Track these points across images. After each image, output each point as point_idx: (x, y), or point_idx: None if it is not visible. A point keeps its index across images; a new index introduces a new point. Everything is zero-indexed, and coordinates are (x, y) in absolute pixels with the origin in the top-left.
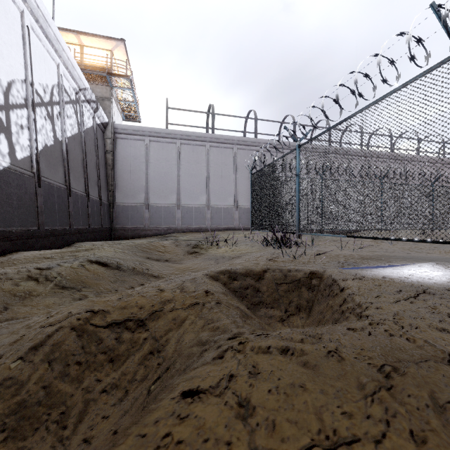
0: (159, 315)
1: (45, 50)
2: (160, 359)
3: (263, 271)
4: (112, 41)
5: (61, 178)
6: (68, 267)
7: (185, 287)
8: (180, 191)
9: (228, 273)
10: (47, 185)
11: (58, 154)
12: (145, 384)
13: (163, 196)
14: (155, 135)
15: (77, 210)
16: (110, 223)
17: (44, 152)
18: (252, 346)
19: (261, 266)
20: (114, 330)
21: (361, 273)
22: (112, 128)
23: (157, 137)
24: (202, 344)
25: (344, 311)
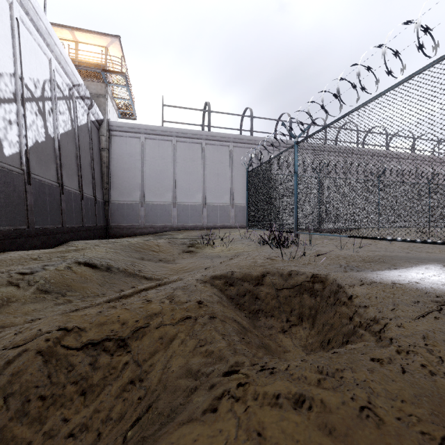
0: (144, 333)
1: (36, 44)
2: (142, 391)
3: (261, 276)
4: (107, 37)
5: (53, 176)
6: (53, 270)
7: (176, 297)
8: (176, 189)
9: (224, 277)
10: (38, 183)
11: (50, 151)
12: (121, 427)
13: (159, 194)
14: (151, 132)
15: (70, 208)
16: (105, 221)
17: (35, 149)
18: (255, 392)
19: (260, 269)
20: (89, 353)
21: (367, 278)
22: (107, 125)
23: (152, 134)
24: (191, 376)
25: (356, 327)
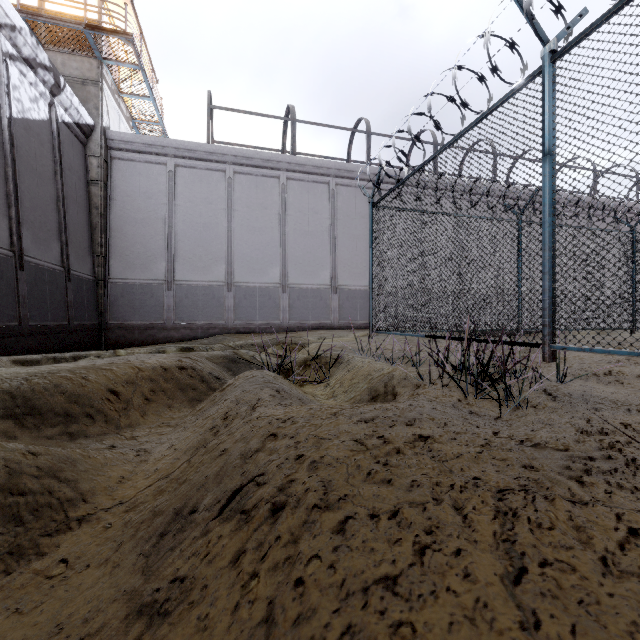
0: None
1: None
2: None
3: None
4: None
5: None
6: None
7: None
8: (232, 258)
9: None
10: None
11: None
12: None
13: (201, 267)
14: (186, 155)
15: None
16: (98, 317)
17: None
18: None
19: None
20: None
21: None
22: (103, 137)
23: (189, 159)
24: None
25: None
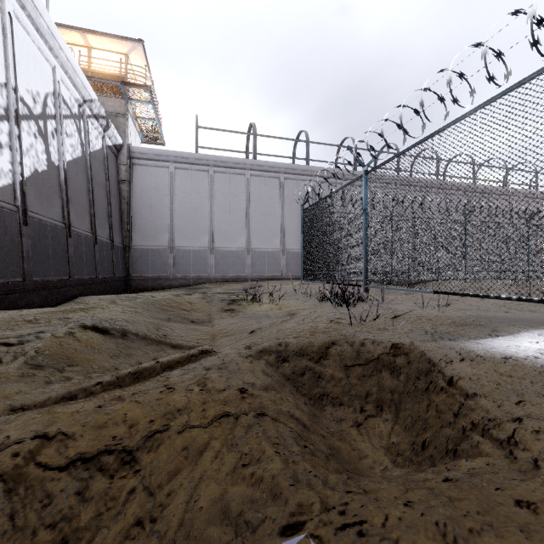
0: (161, 440)
1: (35, 48)
2: (153, 542)
3: (325, 347)
4: (128, 42)
5: (57, 214)
6: (50, 337)
7: (209, 382)
8: (213, 231)
9: (276, 350)
10: (37, 223)
11: (54, 182)
12: None
13: (192, 237)
14: (182, 161)
15: (80, 255)
16: (125, 271)
17: (33, 180)
18: None
19: (323, 338)
20: (77, 476)
21: (466, 350)
22: (128, 151)
23: (184, 163)
24: (229, 523)
25: (467, 428)
